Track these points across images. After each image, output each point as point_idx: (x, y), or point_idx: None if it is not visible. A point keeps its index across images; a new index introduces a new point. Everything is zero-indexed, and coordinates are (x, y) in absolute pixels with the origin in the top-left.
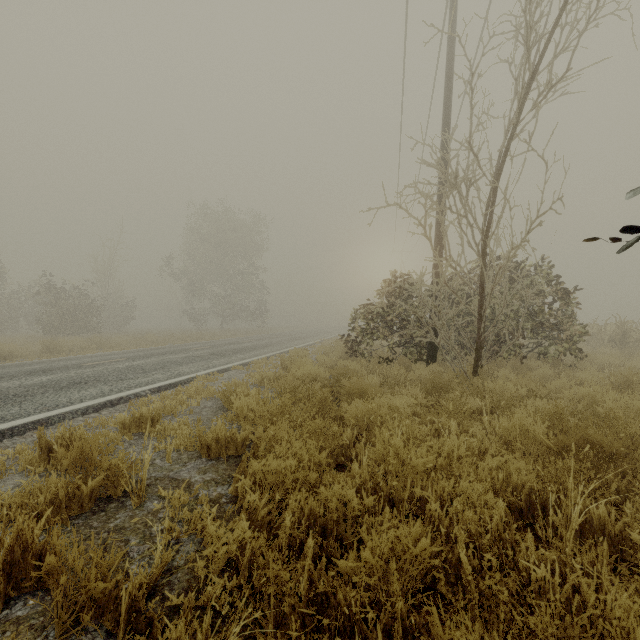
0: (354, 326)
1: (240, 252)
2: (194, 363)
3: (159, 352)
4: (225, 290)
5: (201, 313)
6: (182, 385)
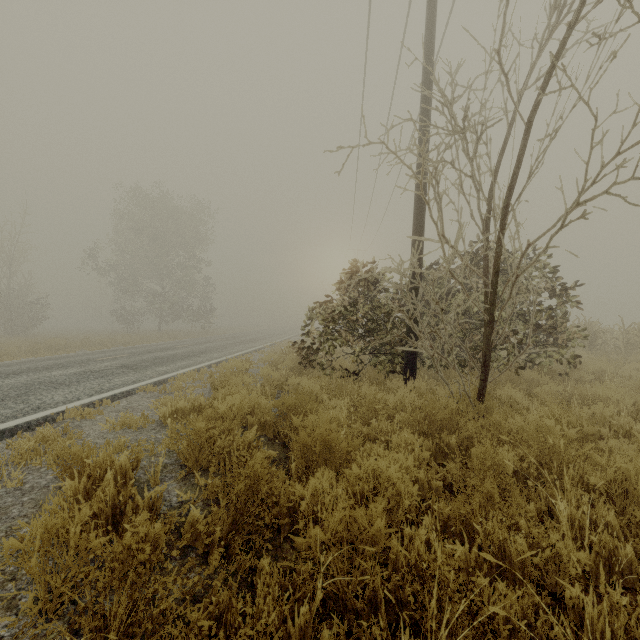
0: (310, 329)
1: (180, 243)
2: (81, 384)
3: (44, 365)
4: (163, 286)
5: (135, 312)
6: (30, 429)
